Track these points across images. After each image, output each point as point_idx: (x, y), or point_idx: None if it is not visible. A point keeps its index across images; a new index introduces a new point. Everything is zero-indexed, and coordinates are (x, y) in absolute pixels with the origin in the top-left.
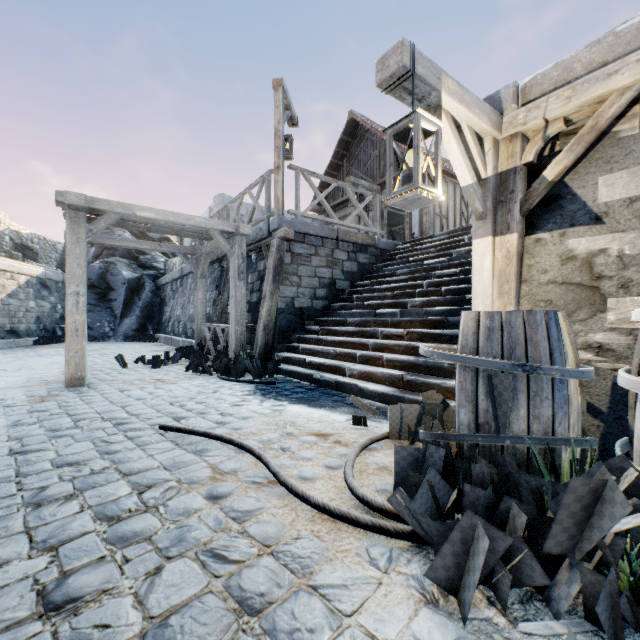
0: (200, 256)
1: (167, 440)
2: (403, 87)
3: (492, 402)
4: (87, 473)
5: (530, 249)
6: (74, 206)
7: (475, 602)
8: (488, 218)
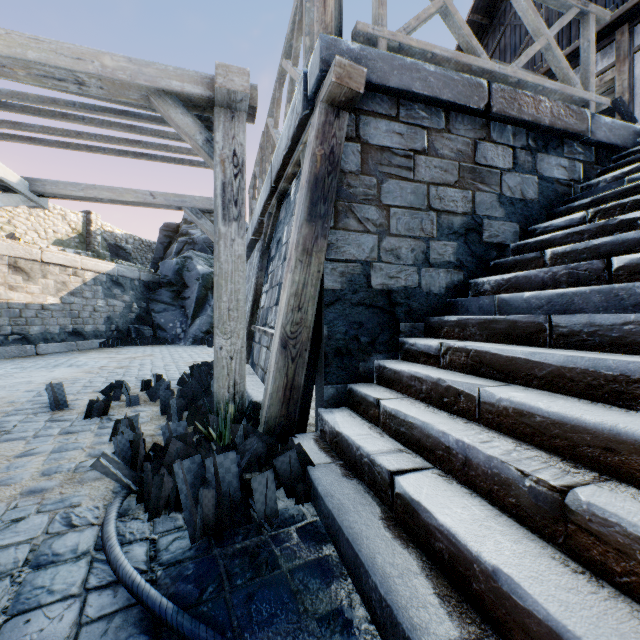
0: None
1: None
2: None
3: None
4: None
5: None
6: None
7: None
8: None
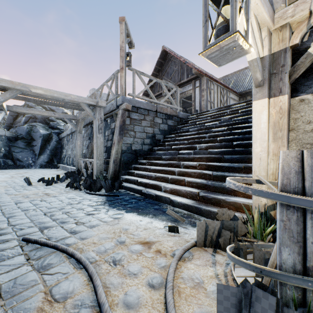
0: (78, 120)
1: (22, 254)
2: None
3: None
4: None
5: (296, 107)
6: None
7: None
8: (265, 85)
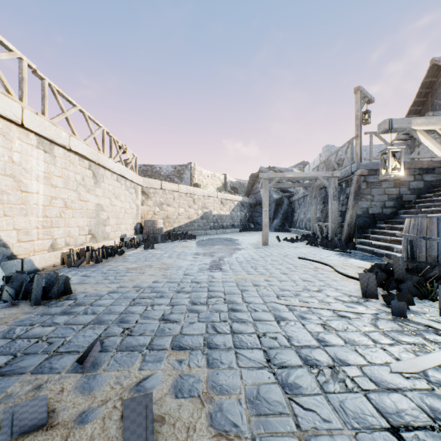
0: (313, 187)
1: (300, 260)
2: (390, 131)
3: (410, 249)
4: (280, 262)
5: None
6: (265, 178)
7: (377, 290)
8: None
